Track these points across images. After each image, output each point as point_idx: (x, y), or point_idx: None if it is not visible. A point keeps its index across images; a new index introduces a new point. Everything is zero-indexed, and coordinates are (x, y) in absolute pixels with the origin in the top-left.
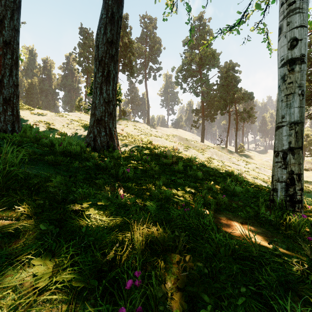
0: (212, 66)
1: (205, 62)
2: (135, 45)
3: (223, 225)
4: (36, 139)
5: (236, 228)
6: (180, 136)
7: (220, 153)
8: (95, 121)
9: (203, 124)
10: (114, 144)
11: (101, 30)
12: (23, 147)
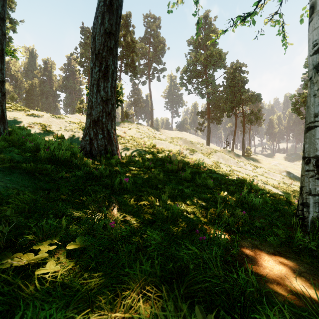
0: (218, 66)
1: (211, 62)
2: (138, 45)
3: (253, 262)
4: (23, 143)
5: (271, 266)
6: (185, 139)
7: (226, 157)
8: (92, 122)
9: (209, 127)
10: (113, 147)
11: (98, 20)
12: None
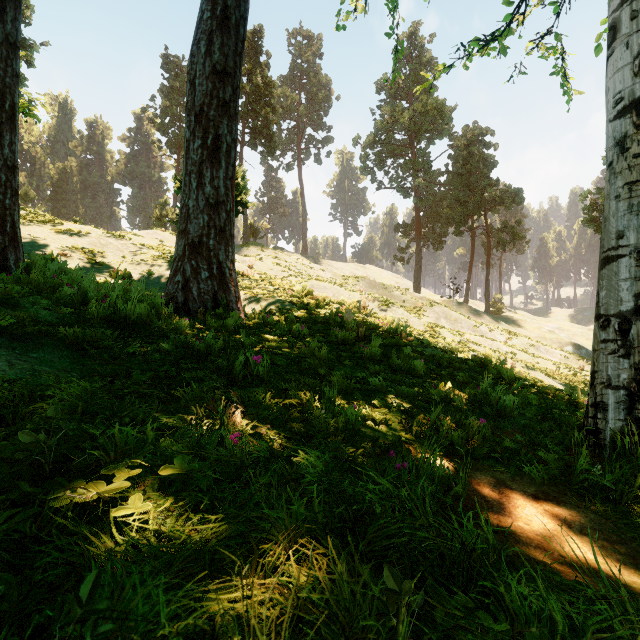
0: (437, 134)
1: (424, 126)
2: (278, 91)
3: (494, 509)
4: (54, 287)
5: (528, 517)
6: (371, 280)
7: (454, 315)
8: (188, 247)
9: (419, 255)
10: (229, 297)
11: (200, 47)
12: (13, 307)
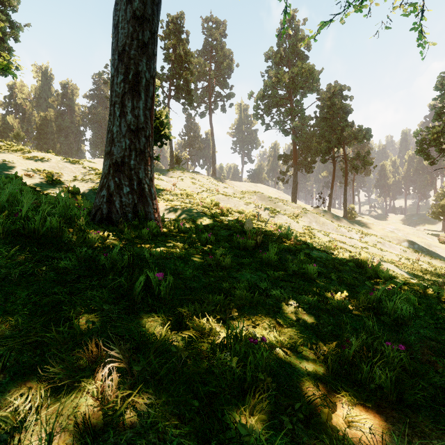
0: (308, 90)
1: (299, 84)
2: (195, 61)
3: None
4: None
5: None
6: (261, 194)
7: (322, 219)
8: (112, 166)
9: (295, 176)
10: (147, 208)
11: None
12: None
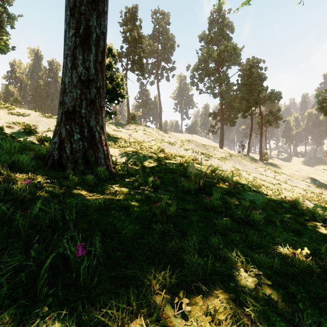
0: (232, 63)
1: (225, 58)
2: (146, 42)
3: None
4: None
5: None
6: (196, 142)
7: (243, 162)
8: (64, 115)
9: (222, 129)
10: (98, 154)
11: None
12: None
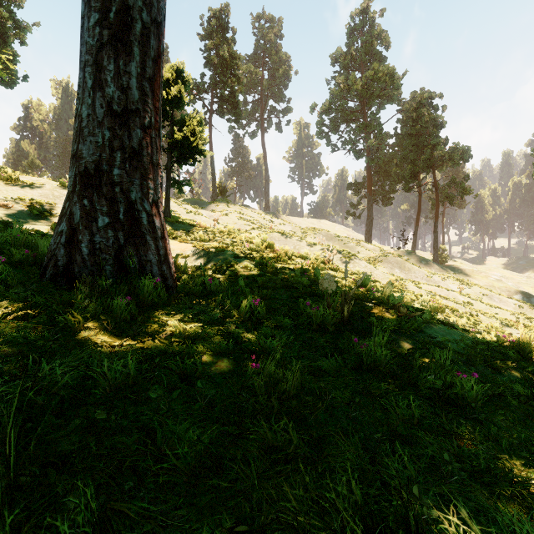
0: (387, 100)
1: (375, 92)
2: (244, 68)
3: None
4: None
5: None
6: (327, 233)
7: (407, 265)
8: (79, 179)
9: (370, 210)
10: (145, 255)
11: None
12: None
